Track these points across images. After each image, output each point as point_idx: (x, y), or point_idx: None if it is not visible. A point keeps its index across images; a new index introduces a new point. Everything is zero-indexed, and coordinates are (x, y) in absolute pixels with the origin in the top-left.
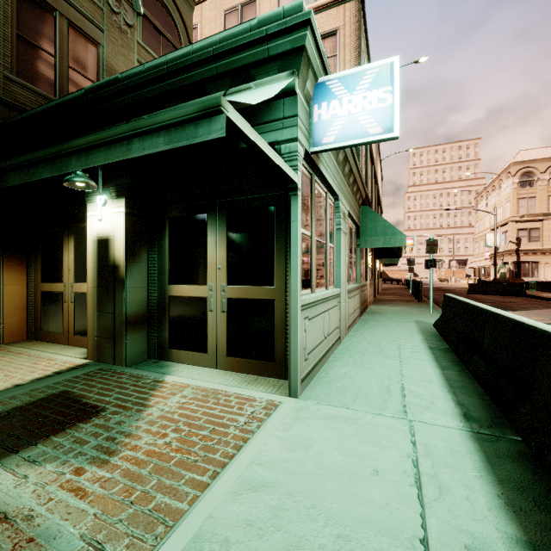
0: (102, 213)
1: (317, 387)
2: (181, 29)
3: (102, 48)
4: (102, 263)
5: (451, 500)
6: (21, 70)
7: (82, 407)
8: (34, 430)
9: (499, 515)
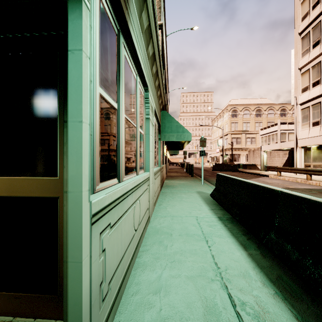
0: None
1: None
2: None
3: None
4: None
5: None
6: None
7: None
8: None
9: None
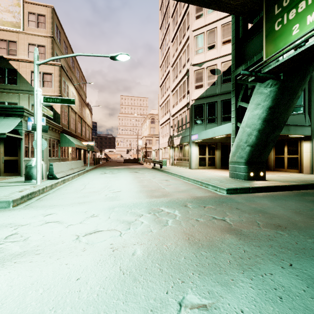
0: None
1: None
2: None
3: None
4: None
5: None
6: None
7: None
8: None
9: None
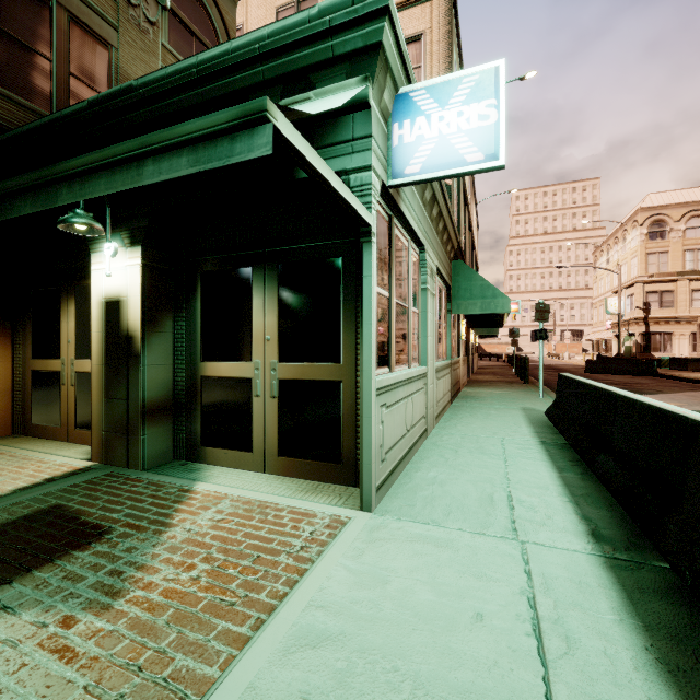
0: (112, 265)
1: (397, 497)
2: (220, 30)
3: (115, 51)
4: (111, 332)
5: (583, 656)
6: (5, 76)
7: (79, 528)
8: (10, 562)
9: (650, 677)
